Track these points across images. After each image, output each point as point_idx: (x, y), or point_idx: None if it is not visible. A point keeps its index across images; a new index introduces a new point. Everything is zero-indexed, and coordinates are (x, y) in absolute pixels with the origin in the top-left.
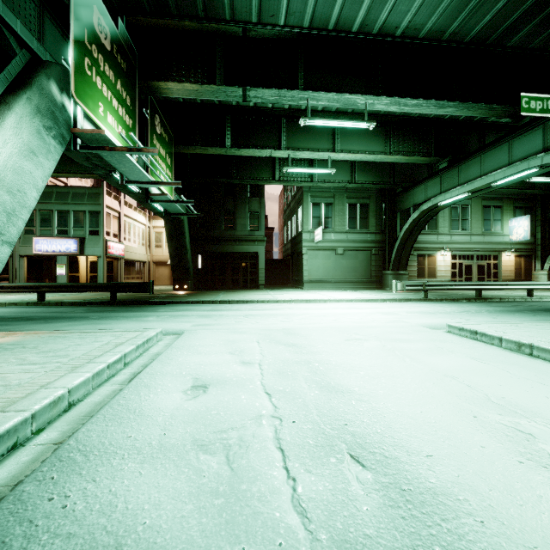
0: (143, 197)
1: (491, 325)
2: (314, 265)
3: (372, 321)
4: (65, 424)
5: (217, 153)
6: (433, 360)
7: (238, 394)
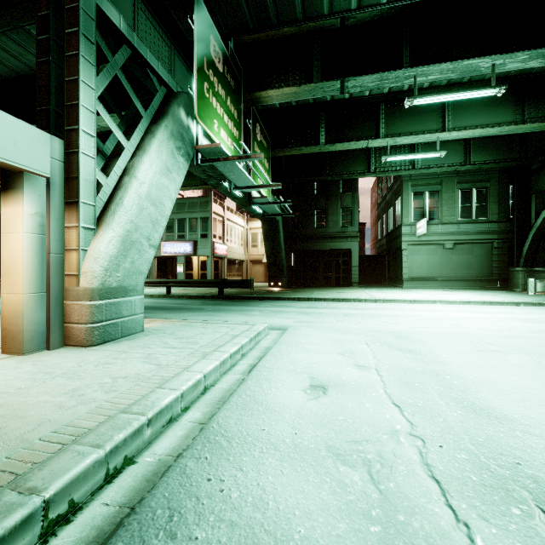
0: (245, 201)
1: None
2: (415, 261)
3: (508, 329)
4: (204, 406)
5: (311, 152)
6: None
7: (362, 401)
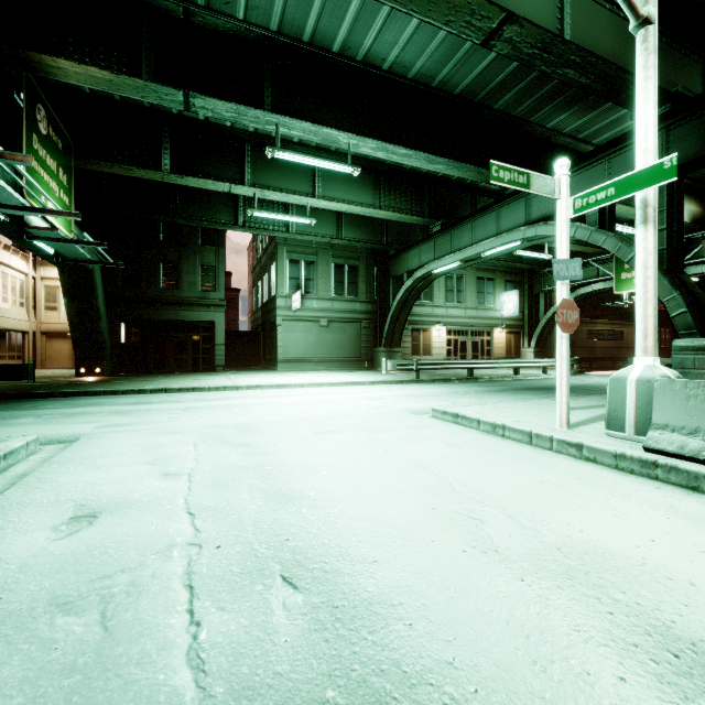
0: (14, 229)
1: (474, 406)
2: (291, 339)
3: (353, 409)
4: None
5: (149, 177)
6: (408, 450)
7: (145, 521)
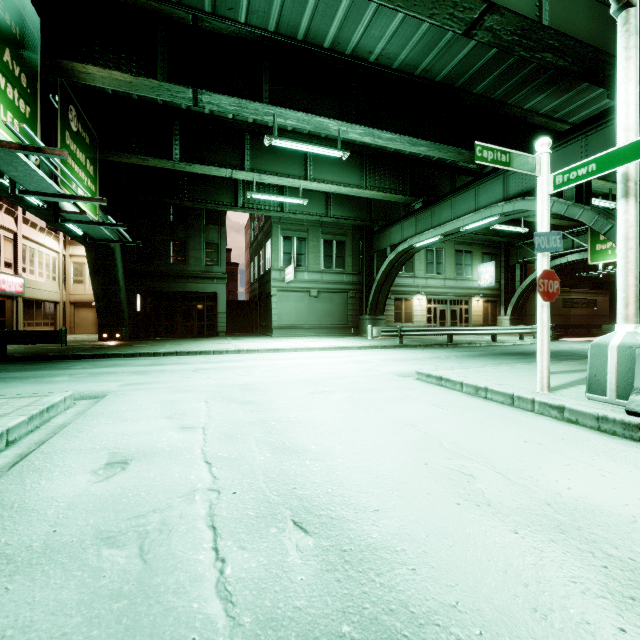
0: (50, 214)
1: (456, 370)
2: (285, 308)
3: (343, 371)
4: None
5: (162, 166)
6: (397, 409)
7: (169, 468)
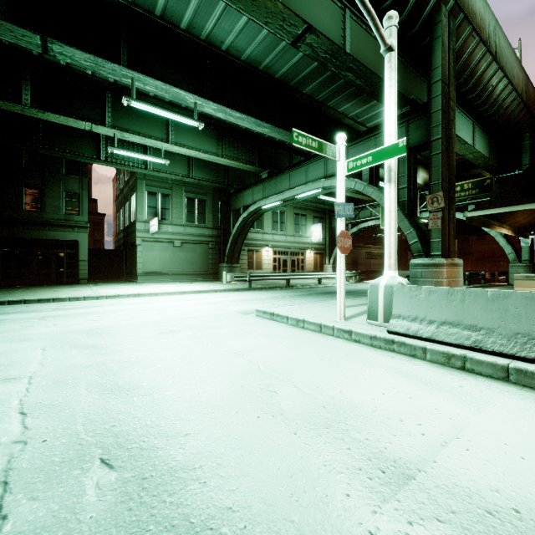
0: None
1: (286, 307)
2: (149, 257)
3: (195, 312)
4: None
5: (8, 108)
6: (232, 342)
7: None
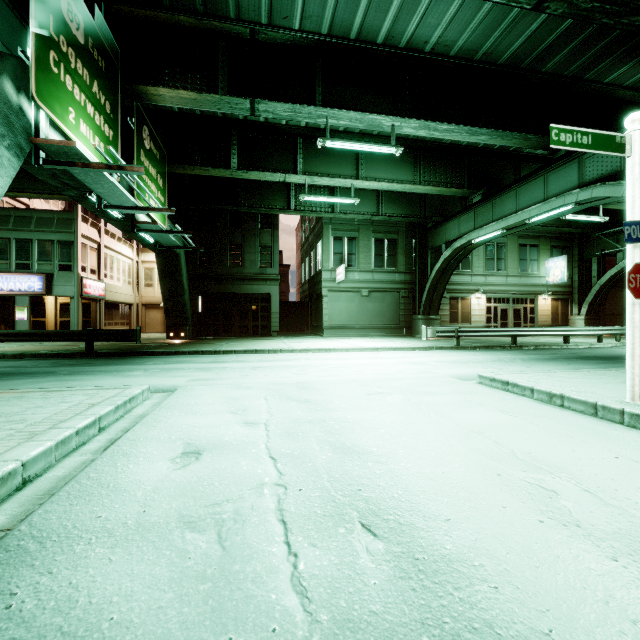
0: (127, 225)
1: (524, 374)
2: (335, 308)
3: (398, 373)
4: (17, 506)
5: (221, 175)
6: (460, 414)
7: (237, 461)
